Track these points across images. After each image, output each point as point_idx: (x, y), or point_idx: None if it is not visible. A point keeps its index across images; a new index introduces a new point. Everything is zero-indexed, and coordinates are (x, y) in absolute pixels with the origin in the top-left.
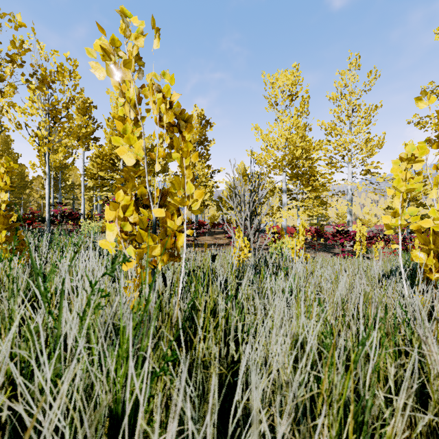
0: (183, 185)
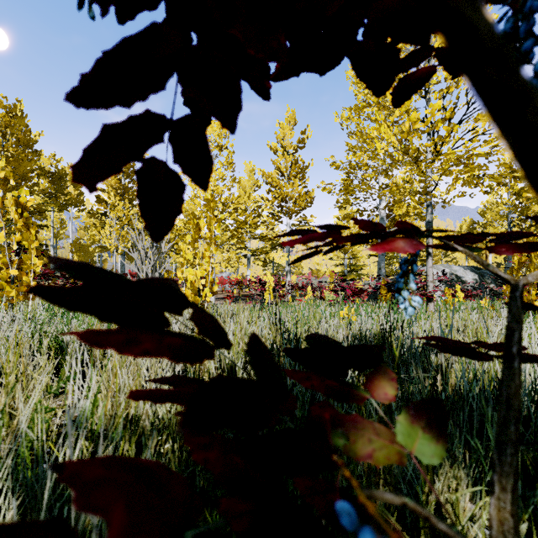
0: (30, 258)
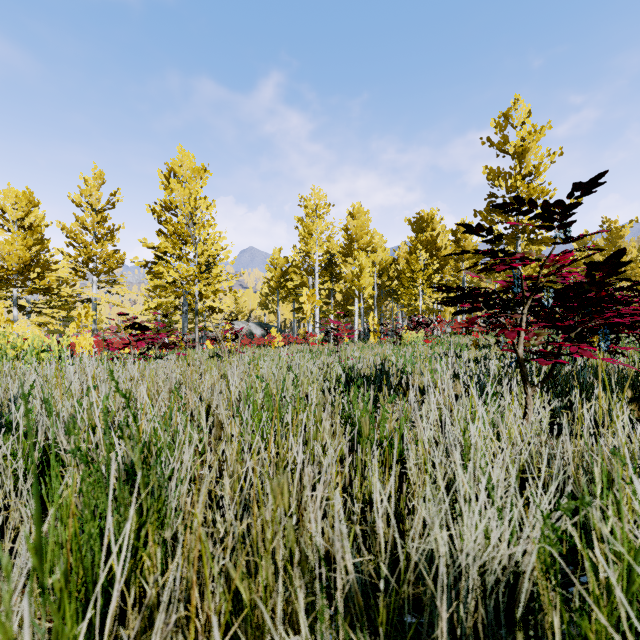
0: None
